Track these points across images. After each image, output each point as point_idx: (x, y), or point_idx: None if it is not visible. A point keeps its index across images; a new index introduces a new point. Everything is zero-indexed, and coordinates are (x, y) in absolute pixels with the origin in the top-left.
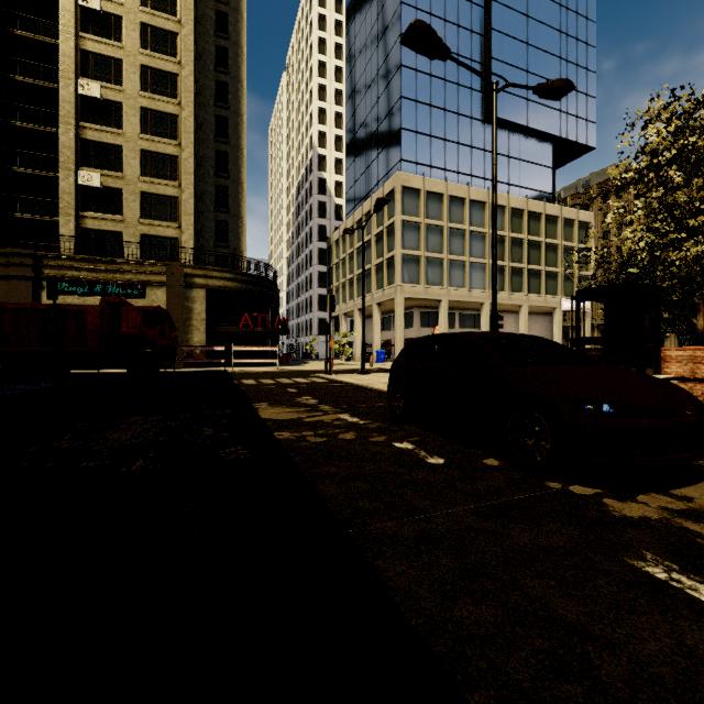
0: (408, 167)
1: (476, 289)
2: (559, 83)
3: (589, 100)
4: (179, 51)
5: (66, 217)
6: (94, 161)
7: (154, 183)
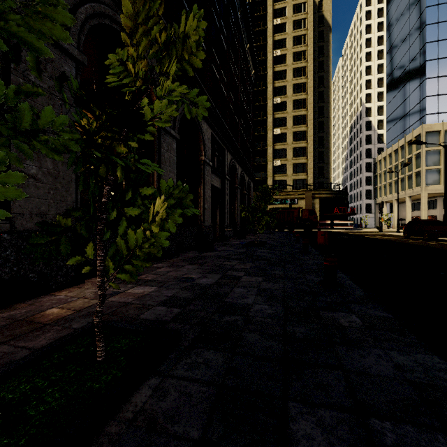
0: (431, 117)
1: None
2: None
3: None
4: (306, 105)
5: (270, 177)
6: (277, 156)
7: (297, 159)
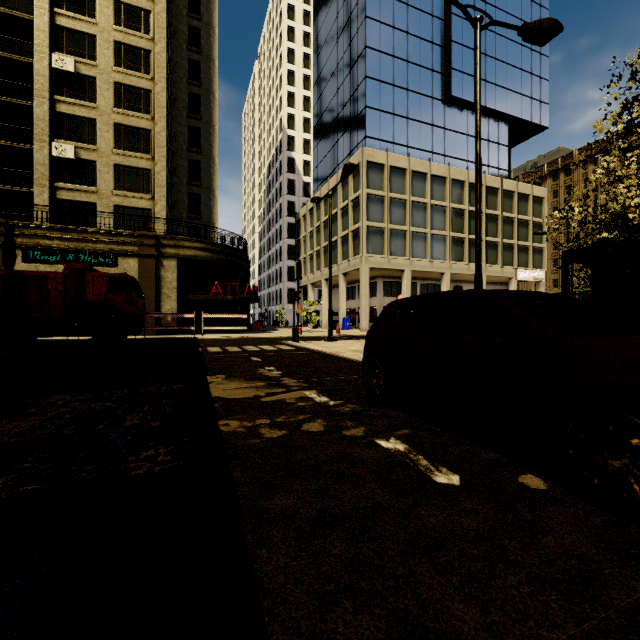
0: (373, 144)
1: (437, 260)
2: (547, 22)
3: (542, 82)
4: (152, 28)
5: (40, 187)
6: (68, 133)
7: (127, 155)
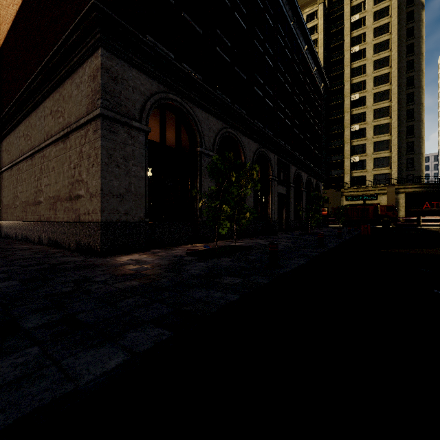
0: None
1: None
2: None
3: None
4: (390, 96)
5: (347, 174)
6: (355, 152)
7: (378, 153)
